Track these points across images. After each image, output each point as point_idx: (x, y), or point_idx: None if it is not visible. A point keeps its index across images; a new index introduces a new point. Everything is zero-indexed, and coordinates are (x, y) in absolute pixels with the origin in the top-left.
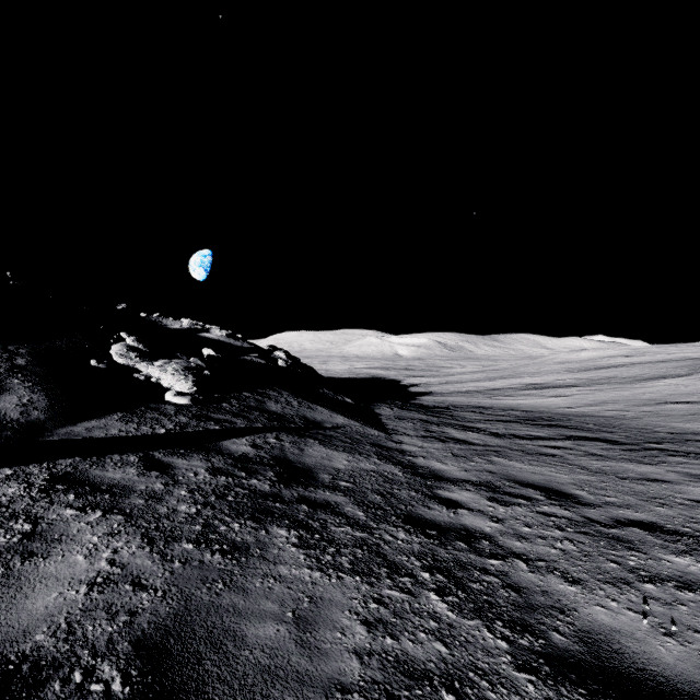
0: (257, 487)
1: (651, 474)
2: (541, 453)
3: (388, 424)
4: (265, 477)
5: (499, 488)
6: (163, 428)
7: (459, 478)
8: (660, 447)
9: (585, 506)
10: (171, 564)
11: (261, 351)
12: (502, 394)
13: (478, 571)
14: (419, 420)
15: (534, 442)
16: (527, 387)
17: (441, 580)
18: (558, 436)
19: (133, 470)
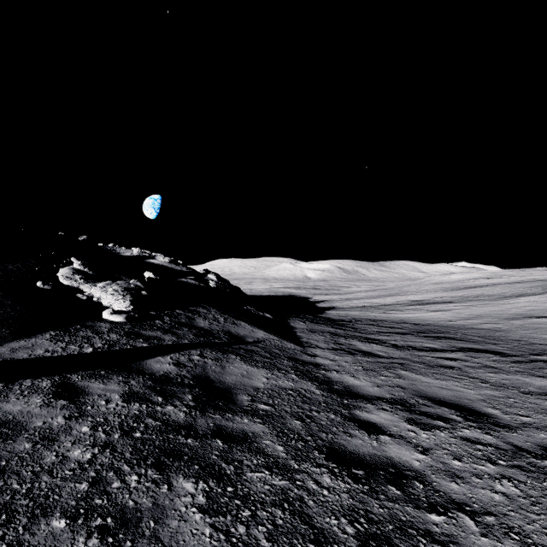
0: (171, 416)
1: None
2: (441, 365)
3: (302, 337)
4: (182, 402)
5: (414, 407)
6: (91, 346)
7: (374, 395)
8: (544, 359)
9: (505, 429)
10: None
11: (197, 274)
12: (392, 309)
13: (423, 538)
14: (328, 333)
15: (431, 354)
16: (412, 303)
17: None
18: (450, 348)
19: (39, 400)
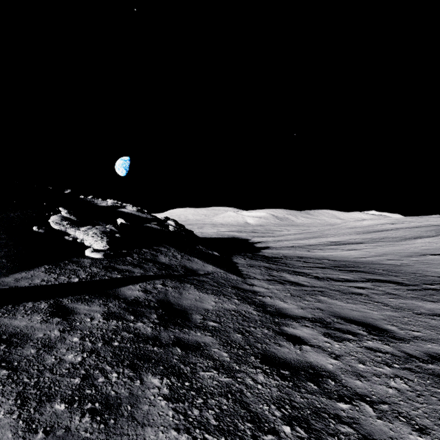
0: (141, 330)
1: (437, 310)
2: (352, 292)
3: (243, 271)
4: (149, 320)
5: (330, 324)
6: (77, 277)
7: (299, 315)
8: (434, 288)
9: (400, 341)
10: (32, 437)
11: (159, 220)
12: (315, 248)
13: (332, 419)
14: (264, 267)
15: (345, 283)
16: (331, 244)
17: (302, 435)
18: (360, 279)
19: (39, 317)
